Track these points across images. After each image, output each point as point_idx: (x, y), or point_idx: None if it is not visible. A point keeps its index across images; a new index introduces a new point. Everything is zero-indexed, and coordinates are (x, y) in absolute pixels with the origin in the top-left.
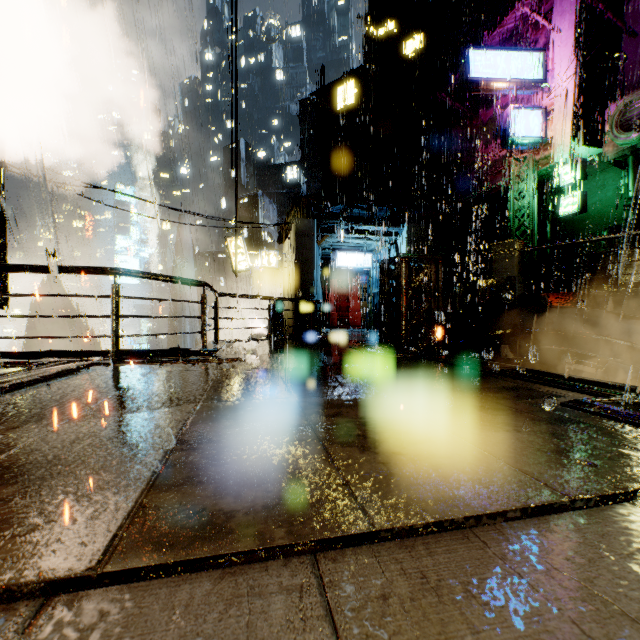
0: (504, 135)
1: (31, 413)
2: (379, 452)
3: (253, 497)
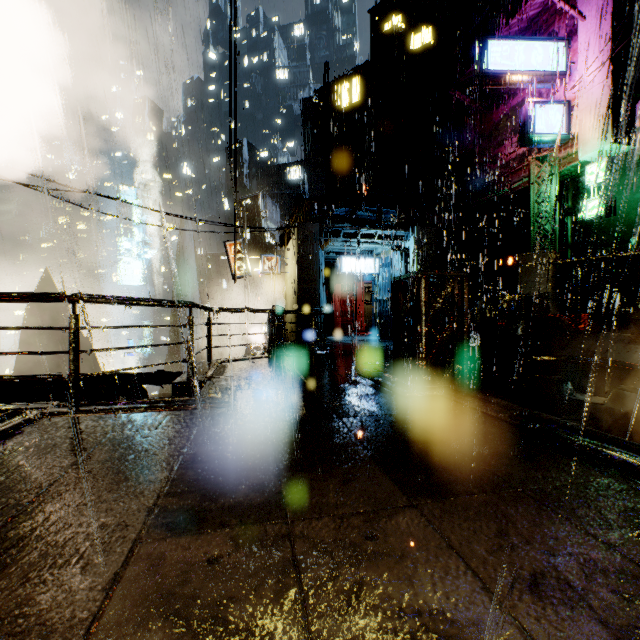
0: (523, 132)
1: None
2: None
3: None
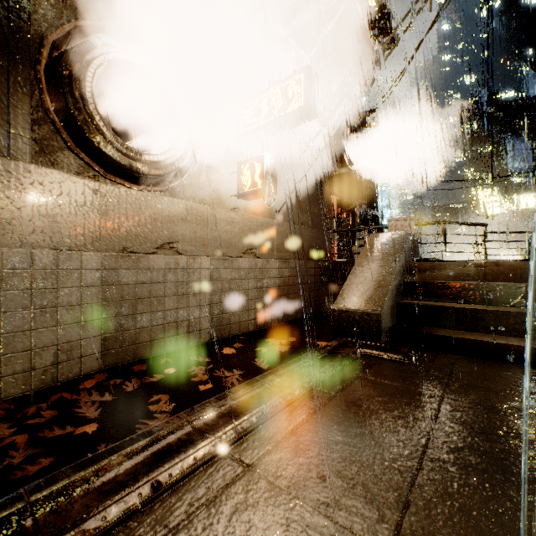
0: None
1: None
2: None
3: None
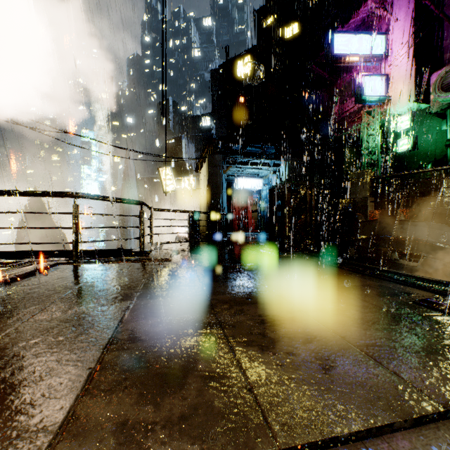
0: (357, 94)
1: (2, 310)
2: (276, 352)
3: (170, 405)
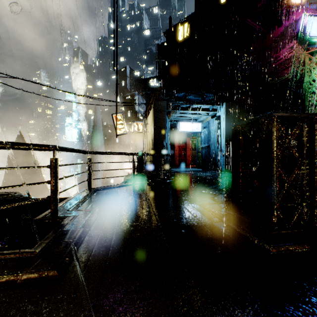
0: (300, 37)
1: None
2: None
3: None
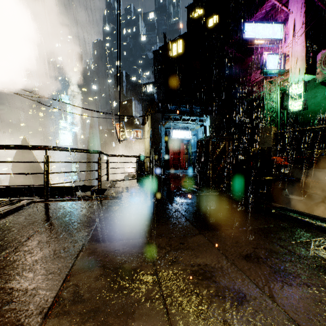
0: (262, 68)
1: None
2: (209, 320)
3: None
